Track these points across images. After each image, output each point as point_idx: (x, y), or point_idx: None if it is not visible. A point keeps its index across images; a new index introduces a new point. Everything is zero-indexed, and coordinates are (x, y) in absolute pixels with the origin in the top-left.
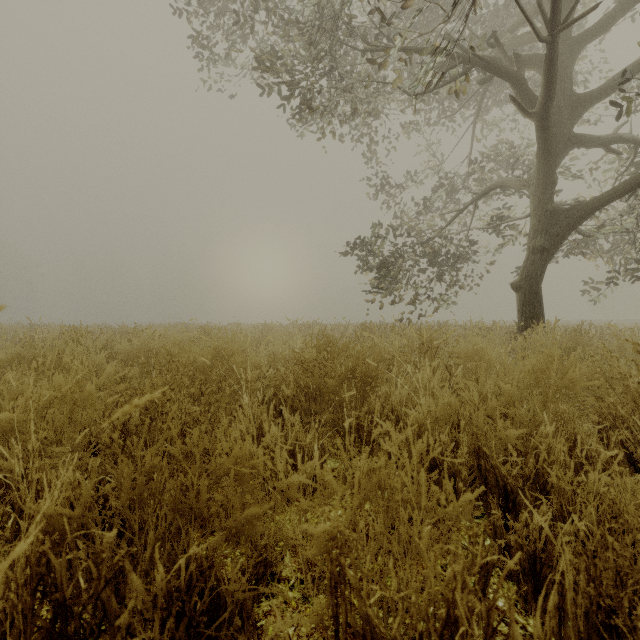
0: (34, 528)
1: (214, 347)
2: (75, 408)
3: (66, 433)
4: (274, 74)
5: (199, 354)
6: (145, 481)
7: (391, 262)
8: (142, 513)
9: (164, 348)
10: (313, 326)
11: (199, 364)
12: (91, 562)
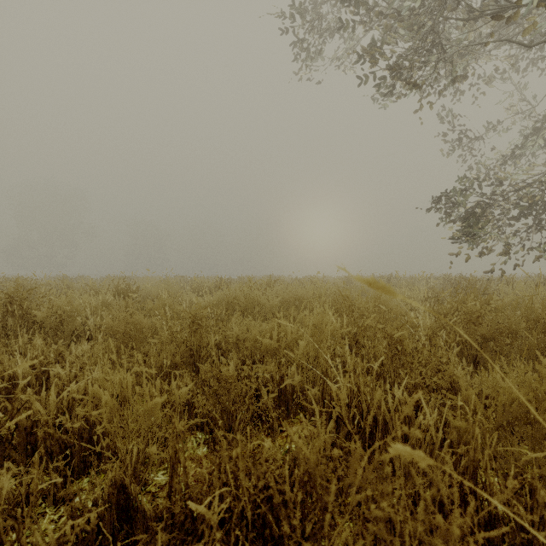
0: (476, 437)
1: (373, 296)
2: (296, 339)
3: (321, 358)
4: (370, 58)
5: (361, 302)
6: (417, 405)
7: (481, 215)
8: (498, 437)
9: (347, 296)
10: (391, 279)
11: (370, 310)
12: (499, 471)
